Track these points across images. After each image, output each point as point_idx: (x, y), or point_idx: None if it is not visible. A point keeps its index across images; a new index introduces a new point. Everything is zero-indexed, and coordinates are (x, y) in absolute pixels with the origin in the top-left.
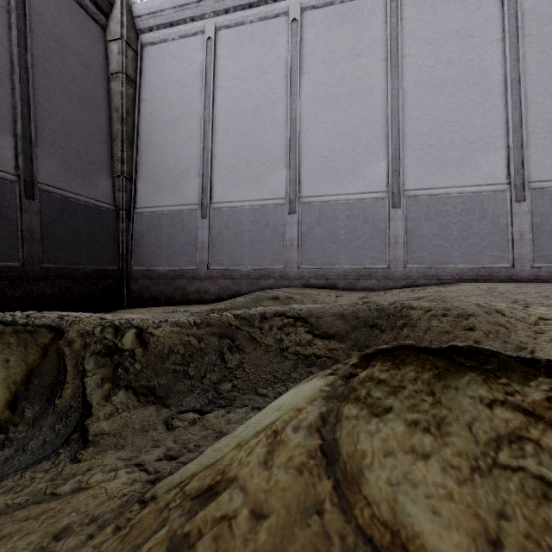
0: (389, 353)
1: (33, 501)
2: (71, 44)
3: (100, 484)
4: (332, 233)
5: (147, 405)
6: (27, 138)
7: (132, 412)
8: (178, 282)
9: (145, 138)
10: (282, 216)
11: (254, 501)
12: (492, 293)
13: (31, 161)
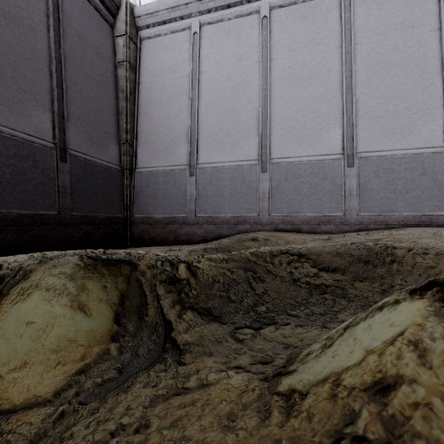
0: None
1: (172, 393)
2: (89, 40)
3: (219, 381)
4: (297, 187)
5: (209, 322)
6: (61, 114)
7: (201, 328)
8: (171, 227)
9: (143, 113)
10: (255, 174)
11: (438, 392)
12: (439, 236)
13: (64, 132)
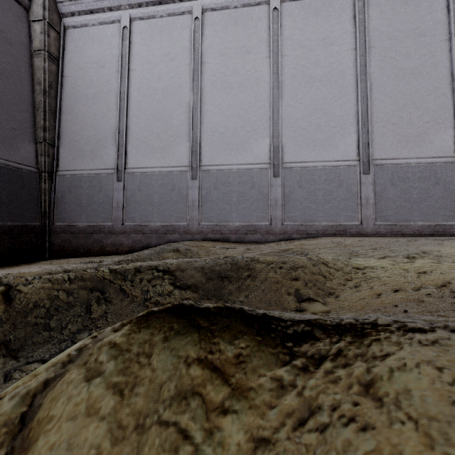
0: (150, 315)
1: None
2: None
3: None
4: (226, 196)
5: None
6: None
7: None
8: (96, 236)
9: (67, 109)
10: (186, 181)
11: None
12: (339, 246)
13: None
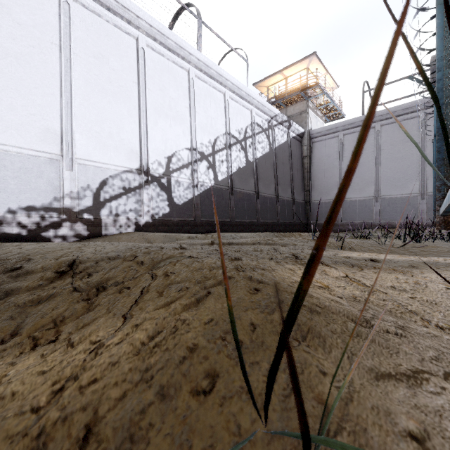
0: None
1: None
2: (296, 154)
3: None
4: (394, 209)
5: None
6: (292, 188)
7: None
8: None
9: (314, 176)
10: (372, 203)
11: None
12: None
13: (293, 194)
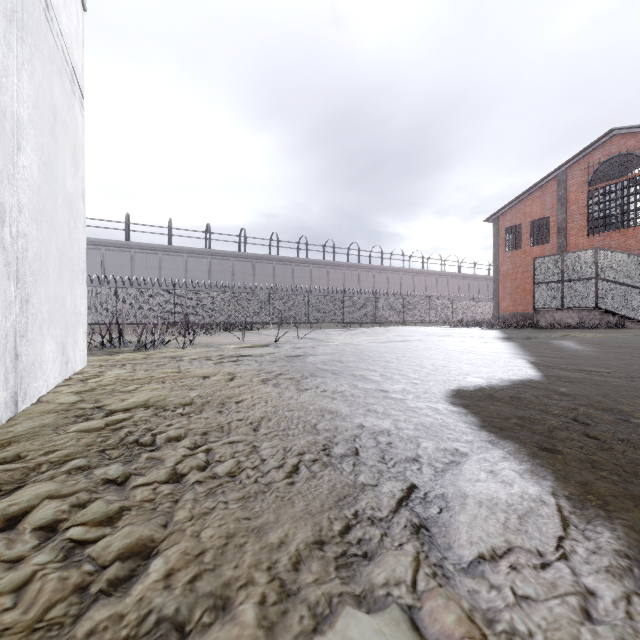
0: None
1: None
2: None
3: None
4: None
5: None
6: None
7: None
8: None
9: None
10: None
11: None
12: None
13: None
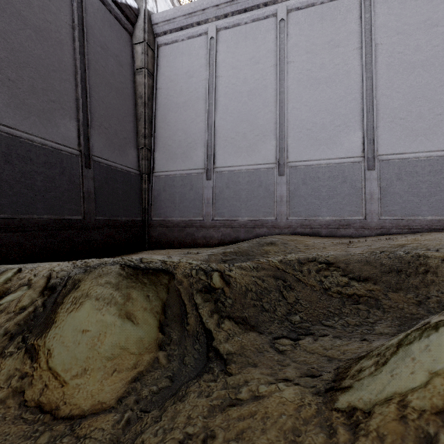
0: None
1: (227, 404)
2: (110, 48)
3: (271, 393)
4: (315, 191)
5: (246, 332)
6: (85, 122)
7: (240, 337)
8: (189, 230)
9: (161, 118)
10: (273, 178)
11: None
12: None
13: (88, 139)
